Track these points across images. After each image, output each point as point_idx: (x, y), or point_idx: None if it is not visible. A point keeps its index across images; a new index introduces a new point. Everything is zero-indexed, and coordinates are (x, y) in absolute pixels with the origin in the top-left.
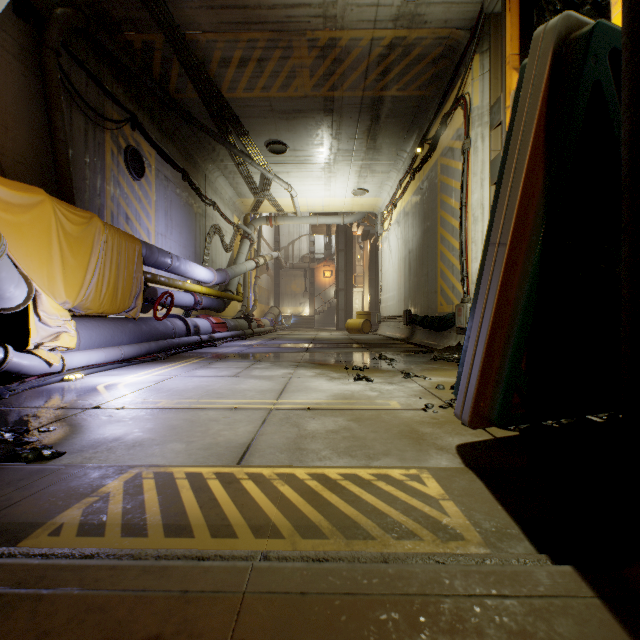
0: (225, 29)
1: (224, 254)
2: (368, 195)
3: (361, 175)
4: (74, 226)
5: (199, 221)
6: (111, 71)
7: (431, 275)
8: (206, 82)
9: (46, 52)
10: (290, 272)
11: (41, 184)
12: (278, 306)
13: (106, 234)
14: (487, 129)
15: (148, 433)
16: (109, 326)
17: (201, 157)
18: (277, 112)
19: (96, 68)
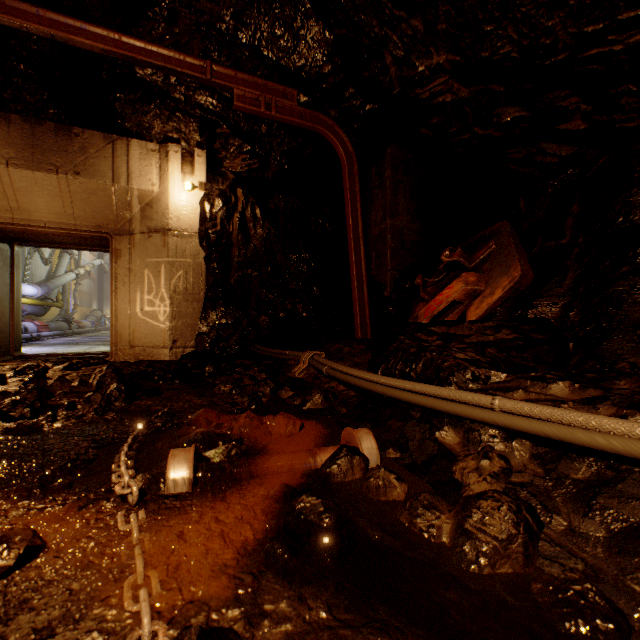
0: None
1: (43, 267)
2: None
3: None
4: None
5: None
6: None
7: None
8: None
9: None
10: None
11: None
12: (102, 308)
13: None
14: None
15: None
16: None
17: None
18: None
19: None
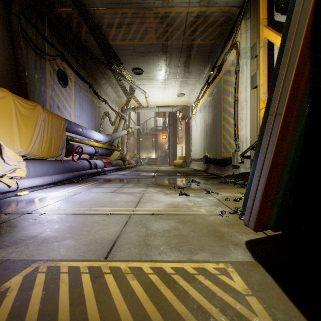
0: (110, 7)
1: (111, 127)
2: (185, 96)
3: (181, 86)
4: (26, 110)
5: (97, 109)
6: (49, 29)
7: (218, 137)
8: (100, 36)
9: (12, 16)
10: (145, 136)
11: (10, 88)
12: (139, 153)
13: (44, 115)
14: (249, 60)
15: (54, 232)
16: (46, 164)
17: (98, 76)
18: (138, 52)
19: (41, 27)
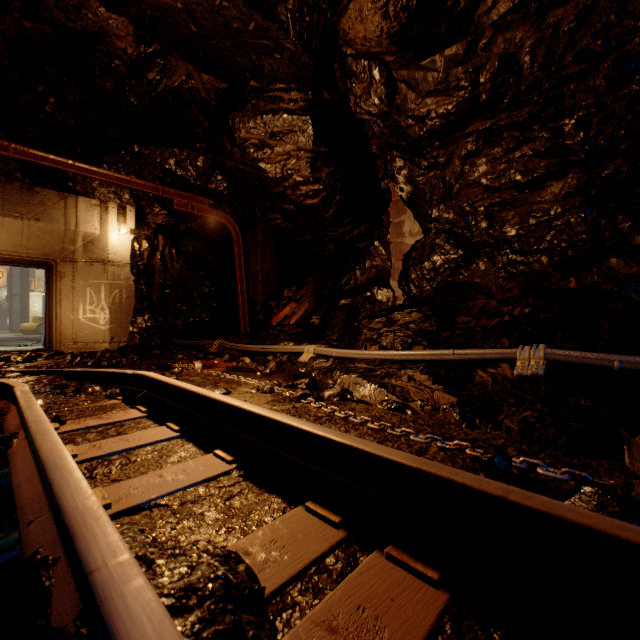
0: None
1: None
2: None
3: None
4: None
5: None
6: None
7: None
8: None
9: None
10: None
11: None
12: None
13: None
14: None
15: None
16: None
17: None
18: None
19: None
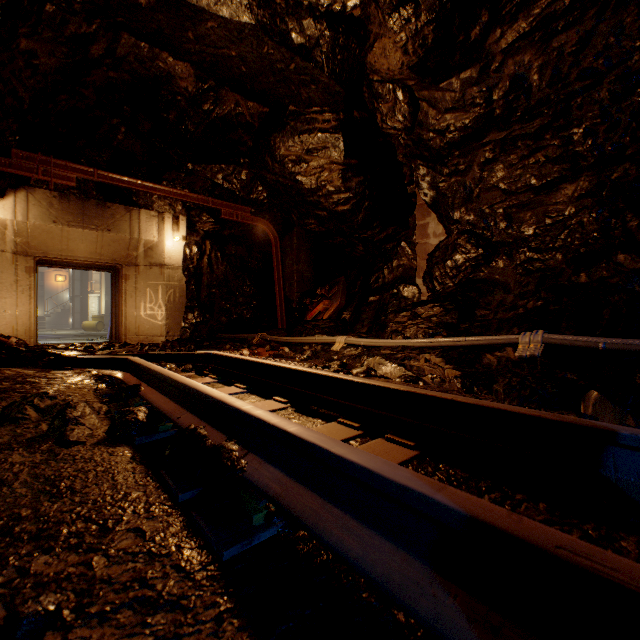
0: None
1: None
2: None
3: None
4: None
5: None
6: None
7: None
8: None
9: None
10: None
11: None
12: None
13: None
14: None
15: None
16: None
17: None
18: None
19: None
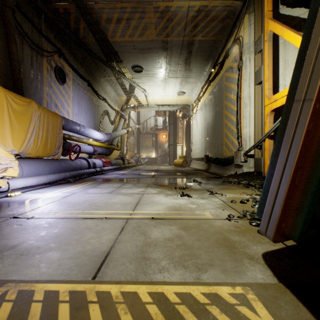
0: (108, 1)
1: (110, 126)
2: (185, 95)
3: (182, 84)
4: (19, 106)
5: (97, 108)
6: (46, 24)
7: (219, 136)
8: (99, 32)
9: (6, 9)
10: (145, 135)
11: (4, 84)
12: (139, 153)
13: (40, 112)
14: (252, 55)
15: (38, 241)
16: (42, 163)
17: (98, 74)
18: (137, 49)
19: (37, 22)
